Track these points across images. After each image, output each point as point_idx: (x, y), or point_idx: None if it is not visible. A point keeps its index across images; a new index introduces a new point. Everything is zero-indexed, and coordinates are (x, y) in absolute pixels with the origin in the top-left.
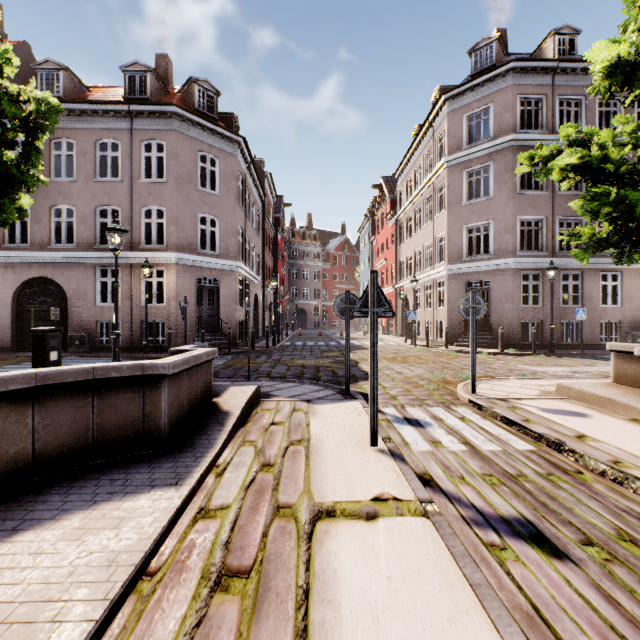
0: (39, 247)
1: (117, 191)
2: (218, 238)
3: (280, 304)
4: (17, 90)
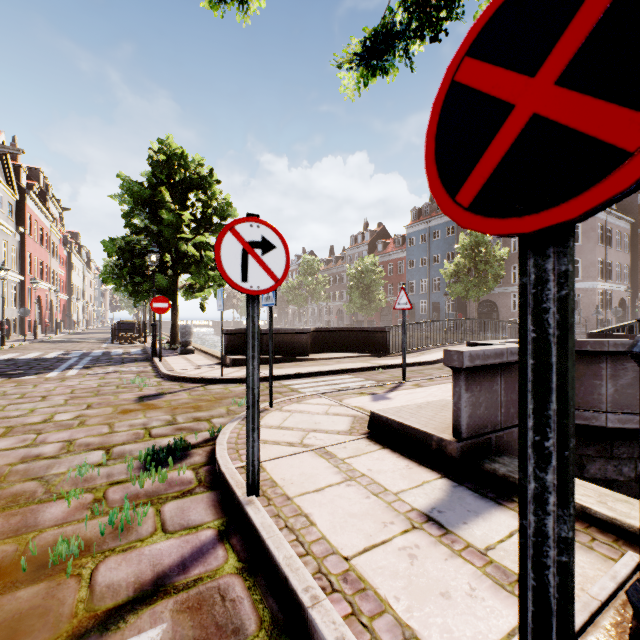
0: None
1: None
2: (580, 270)
3: (638, 306)
4: (500, 252)
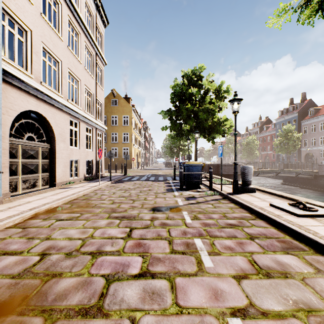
0: (308, 147)
1: (323, 133)
2: None
3: None
4: (296, 135)
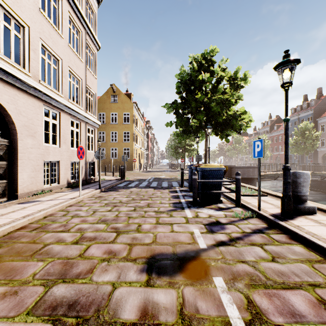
0: None
1: None
2: None
3: None
4: (315, 134)
